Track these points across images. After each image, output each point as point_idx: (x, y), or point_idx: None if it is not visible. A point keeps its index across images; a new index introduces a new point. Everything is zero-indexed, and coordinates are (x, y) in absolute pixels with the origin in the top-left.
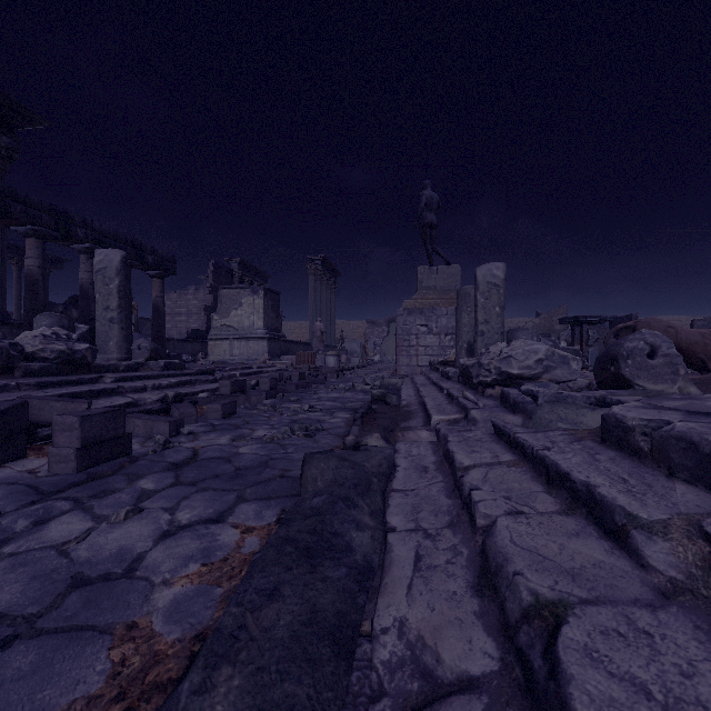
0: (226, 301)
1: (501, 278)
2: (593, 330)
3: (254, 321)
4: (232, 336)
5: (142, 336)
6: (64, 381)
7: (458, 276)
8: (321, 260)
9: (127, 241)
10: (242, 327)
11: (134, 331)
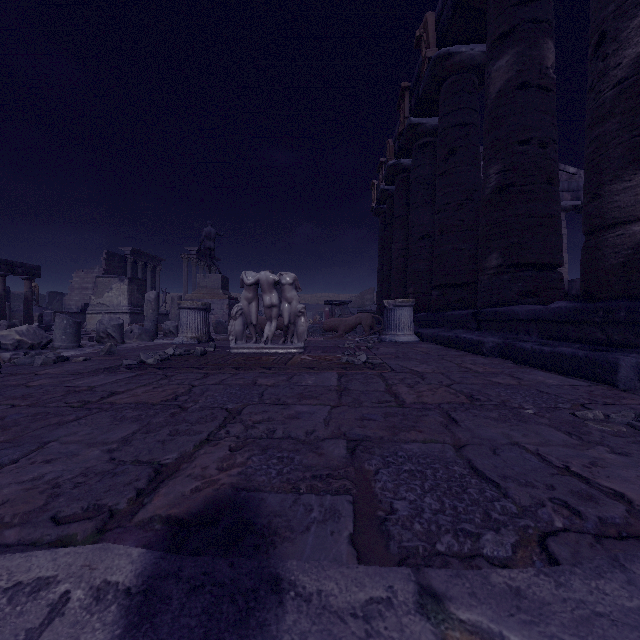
0: (100, 286)
1: (153, 298)
2: (338, 309)
3: (121, 301)
4: (105, 311)
5: (42, 309)
6: None
7: (219, 280)
8: (196, 251)
9: (2, 262)
10: (113, 304)
11: (36, 305)
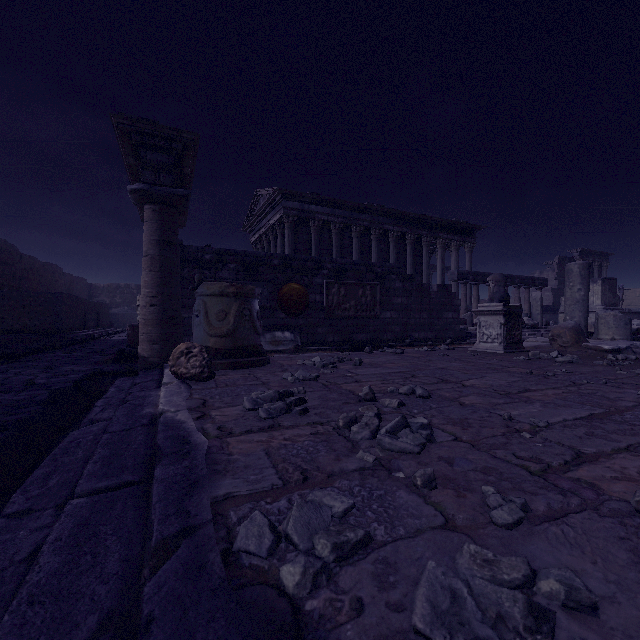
0: None
1: None
2: None
3: (593, 301)
4: None
5: None
6: (535, 331)
7: None
8: None
9: (529, 279)
10: None
11: None
